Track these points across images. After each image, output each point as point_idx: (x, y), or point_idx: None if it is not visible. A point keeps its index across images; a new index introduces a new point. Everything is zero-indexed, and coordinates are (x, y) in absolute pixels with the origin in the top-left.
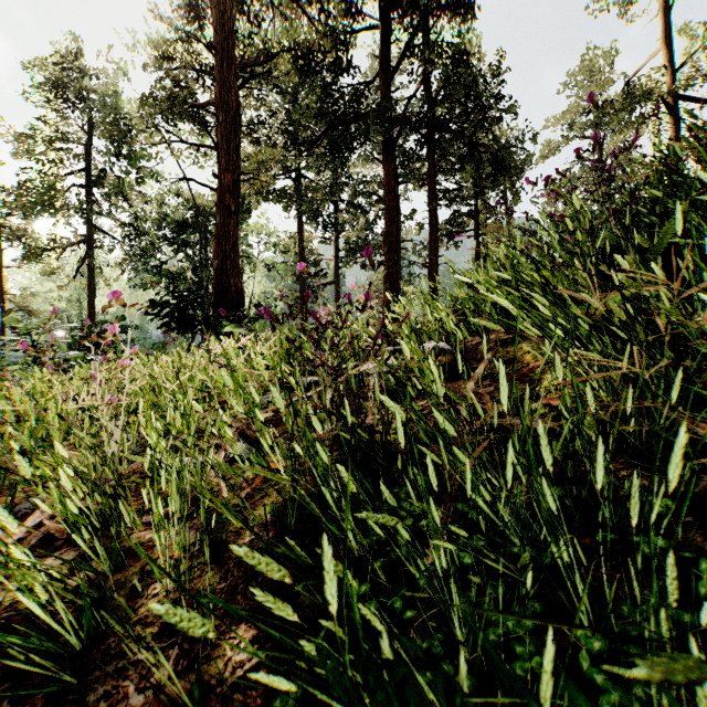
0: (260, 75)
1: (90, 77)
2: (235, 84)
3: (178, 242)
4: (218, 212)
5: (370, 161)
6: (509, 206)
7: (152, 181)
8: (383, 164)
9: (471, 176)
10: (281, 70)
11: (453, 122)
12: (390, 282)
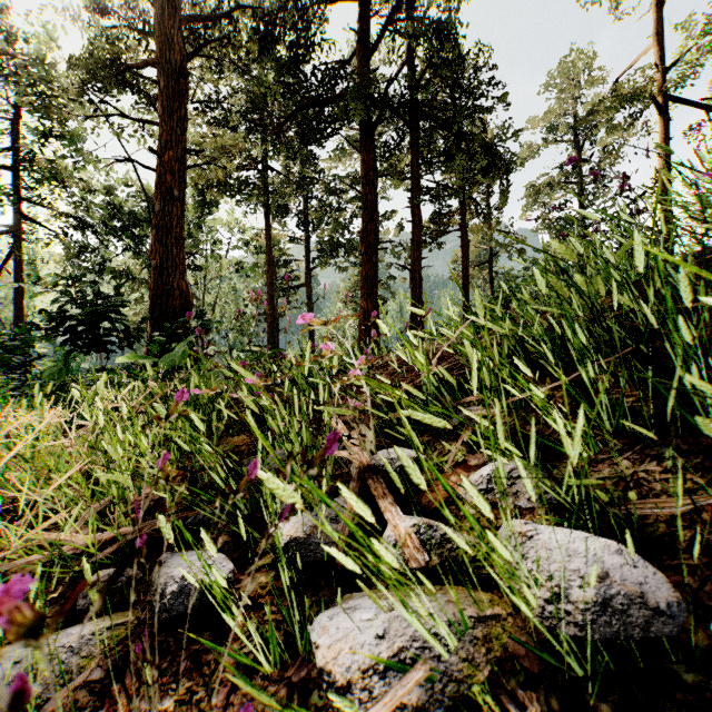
0: (216, 42)
1: (16, 40)
2: (180, 40)
3: (128, 236)
4: (157, 197)
5: (345, 156)
6: (498, 204)
7: (95, 165)
8: (360, 152)
9: (458, 169)
10: (242, 38)
11: (437, 109)
12: (368, 286)
